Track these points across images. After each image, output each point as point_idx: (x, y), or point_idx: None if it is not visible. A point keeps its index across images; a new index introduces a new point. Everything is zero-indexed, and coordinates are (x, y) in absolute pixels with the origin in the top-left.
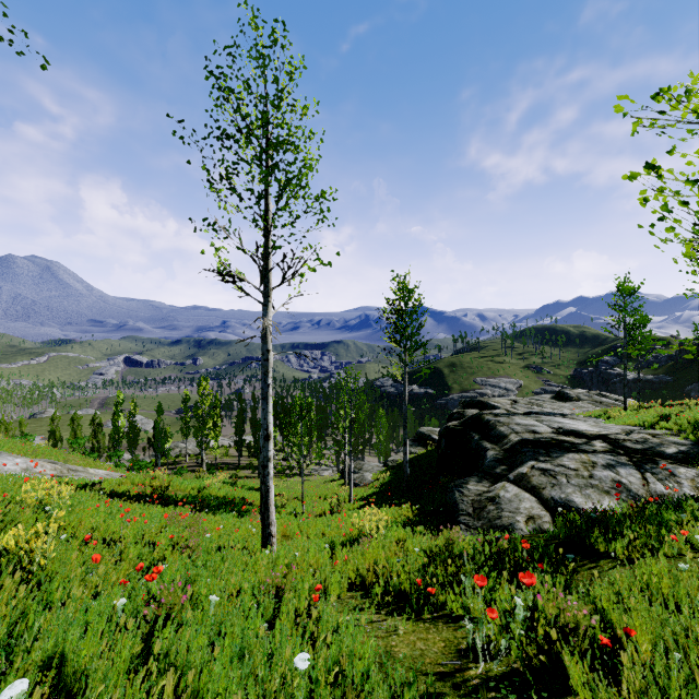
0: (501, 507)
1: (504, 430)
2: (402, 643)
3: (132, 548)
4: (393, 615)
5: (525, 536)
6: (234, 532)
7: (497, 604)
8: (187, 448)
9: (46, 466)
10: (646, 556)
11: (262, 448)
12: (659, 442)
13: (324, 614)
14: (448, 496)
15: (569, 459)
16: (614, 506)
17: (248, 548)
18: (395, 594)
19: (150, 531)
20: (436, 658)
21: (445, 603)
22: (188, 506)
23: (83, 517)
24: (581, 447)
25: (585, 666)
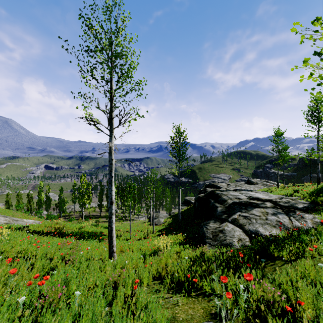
0: (226, 234)
1: (225, 198)
2: (181, 311)
3: (39, 262)
4: (176, 294)
5: (238, 249)
6: (95, 250)
7: (228, 286)
8: (75, 208)
9: (1, 219)
10: (298, 258)
11: (109, 208)
12: (295, 202)
13: (140, 297)
14: (200, 229)
15: (256, 211)
16: (278, 233)
17: (102, 258)
18: (176, 282)
19: (51, 251)
20: (199, 319)
21: (201, 286)
22: (73, 237)
23: (14, 245)
24: (260, 205)
25: None
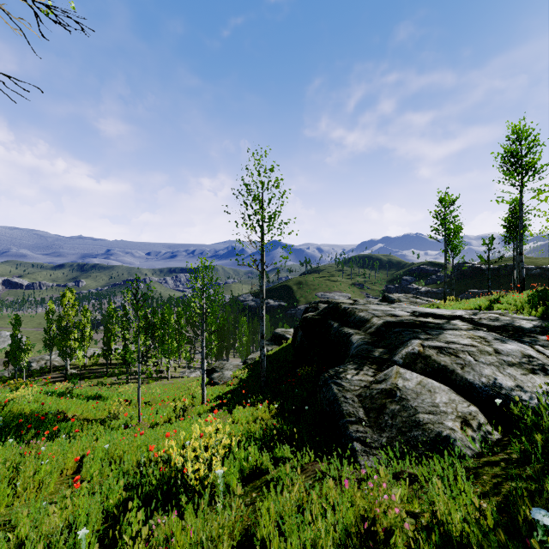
0: (411, 405)
1: (364, 315)
2: None
3: None
4: None
5: (488, 464)
6: None
7: None
8: (53, 360)
9: None
10: None
11: None
12: (510, 319)
13: None
14: (321, 392)
15: (452, 335)
16: None
17: None
18: None
19: None
20: None
21: None
22: None
23: None
24: (446, 326)
25: None
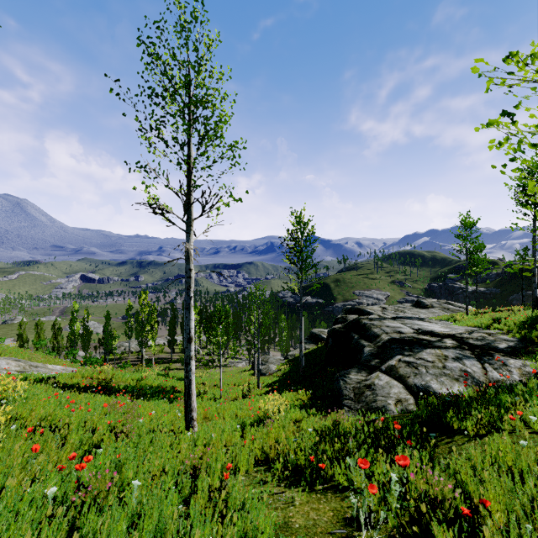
0: (376, 392)
1: (377, 331)
2: (298, 514)
3: (74, 434)
4: (291, 487)
5: (395, 416)
6: (163, 416)
7: (375, 476)
8: (130, 346)
9: (11, 364)
10: (490, 432)
11: (185, 349)
12: (493, 340)
13: (233, 491)
14: (334, 384)
15: (427, 353)
16: (462, 390)
17: (175, 429)
18: (293, 468)
19: (93, 417)
20: (326, 527)
21: (333, 475)
22: (127, 395)
23: (34, 408)
24: (436, 344)
25: (451, 535)
